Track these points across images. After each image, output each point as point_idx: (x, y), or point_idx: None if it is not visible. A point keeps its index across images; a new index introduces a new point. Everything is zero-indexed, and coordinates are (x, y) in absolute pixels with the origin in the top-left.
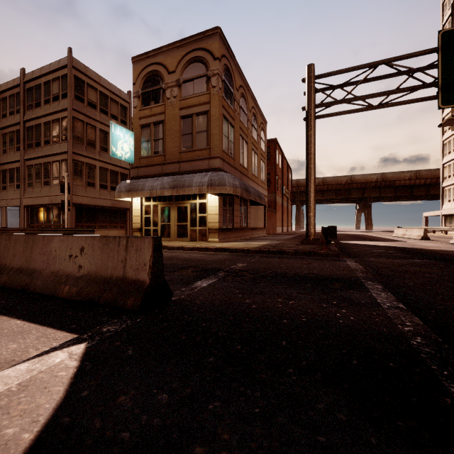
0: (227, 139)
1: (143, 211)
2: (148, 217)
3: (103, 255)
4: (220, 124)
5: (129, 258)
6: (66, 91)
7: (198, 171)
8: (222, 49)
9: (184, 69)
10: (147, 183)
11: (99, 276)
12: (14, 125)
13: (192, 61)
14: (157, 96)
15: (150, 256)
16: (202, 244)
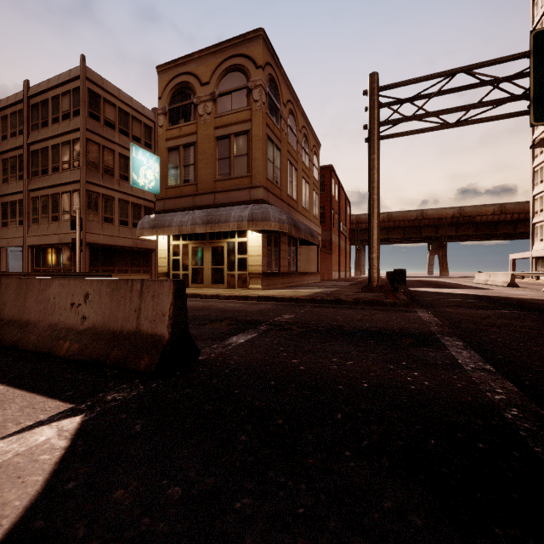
0: (272, 164)
1: (171, 252)
2: (177, 259)
3: (113, 302)
4: (263, 146)
5: (144, 307)
6: (78, 108)
7: (237, 203)
8: (266, 55)
9: (220, 79)
10: (176, 218)
11: (107, 329)
12: (16, 148)
13: (230, 70)
14: (188, 113)
15: (169, 304)
16: (242, 291)
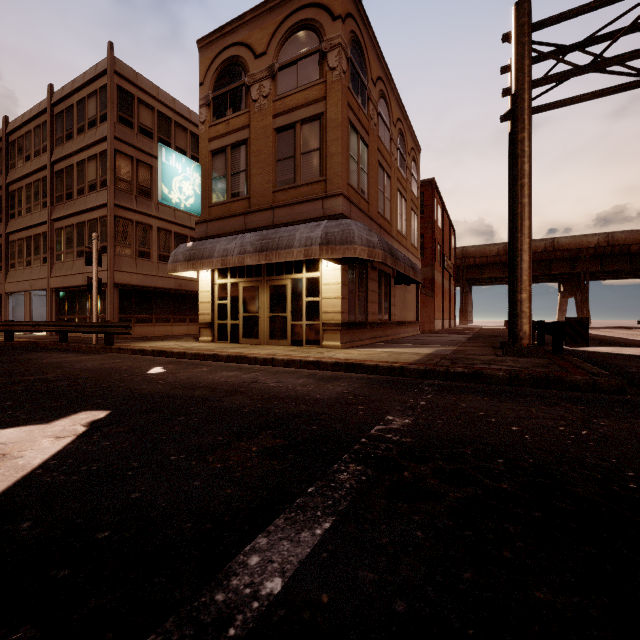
0: (356, 165)
1: (216, 294)
2: (223, 304)
3: None
4: (343, 136)
5: None
6: (105, 111)
7: (304, 221)
8: (347, 2)
9: (281, 45)
10: (218, 245)
11: None
12: (40, 170)
13: (295, 29)
14: (237, 100)
15: None
16: (311, 352)
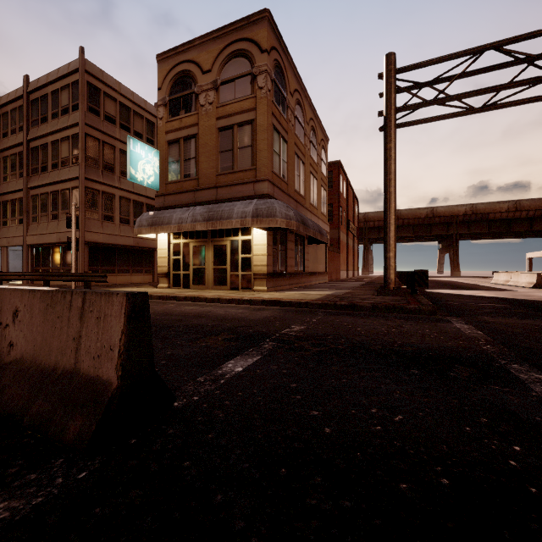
0: (278, 157)
1: (171, 251)
2: (177, 259)
3: (46, 325)
4: (269, 137)
5: (86, 334)
6: (77, 102)
7: (240, 198)
8: (271, 39)
9: (223, 66)
10: (175, 214)
11: (37, 364)
12: (16, 146)
13: (233, 56)
14: (189, 103)
15: (120, 332)
16: (245, 294)
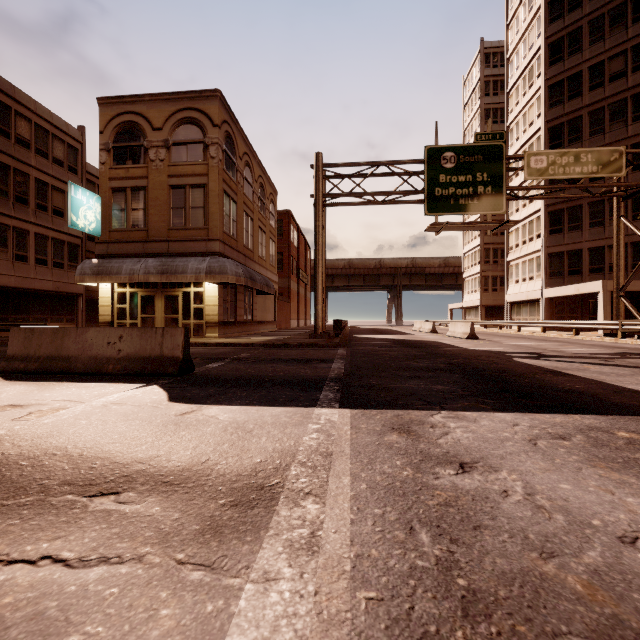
0: (228, 218)
1: (115, 300)
2: (123, 307)
3: (142, 341)
4: (220, 201)
5: (165, 342)
6: None
7: (193, 254)
8: (223, 114)
9: (175, 128)
10: (125, 265)
11: (139, 356)
12: None
13: (185, 121)
14: (137, 155)
15: (182, 340)
16: (199, 340)
